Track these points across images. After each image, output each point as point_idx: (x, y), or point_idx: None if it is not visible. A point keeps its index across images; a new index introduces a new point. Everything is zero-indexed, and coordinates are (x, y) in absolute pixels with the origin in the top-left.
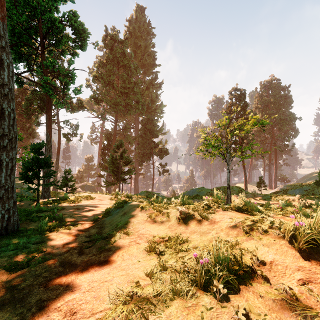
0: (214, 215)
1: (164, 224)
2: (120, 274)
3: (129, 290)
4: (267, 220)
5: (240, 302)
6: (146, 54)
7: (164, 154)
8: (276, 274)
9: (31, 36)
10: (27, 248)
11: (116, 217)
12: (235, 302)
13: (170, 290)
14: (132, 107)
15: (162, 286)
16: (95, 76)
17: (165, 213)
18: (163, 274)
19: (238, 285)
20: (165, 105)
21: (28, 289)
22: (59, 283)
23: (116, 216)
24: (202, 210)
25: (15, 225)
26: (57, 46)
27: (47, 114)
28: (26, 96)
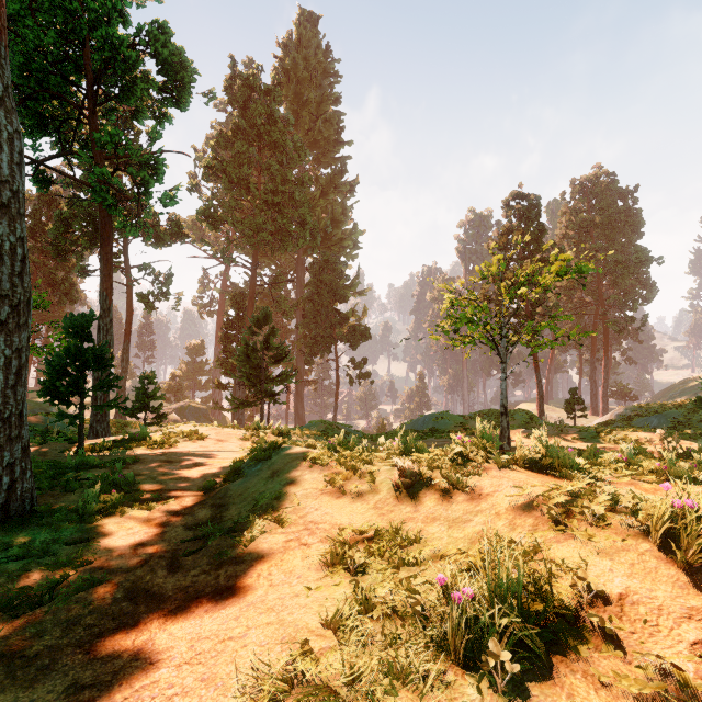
0: (479, 480)
1: (365, 500)
2: (265, 622)
3: (286, 663)
4: (603, 493)
5: (554, 699)
6: (322, 118)
7: (361, 339)
8: (637, 627)
9: (66, 78)
10: (51, 554)
11: (254, 481)
12: (543, 700)
13: (384, 666)
14: (291, 236)
15: (363, 654)
16: (208, 167)
17: (365, 473)
18: (365, 623)
19: (547, 655)
20: (363, 230)
21: (49, 657)
22: (122, 643)
23: (255, 480)
24: (450, 467)
25: (27, 501)
26: (125, 100)
27: (102, 250)
28: (56, 211)
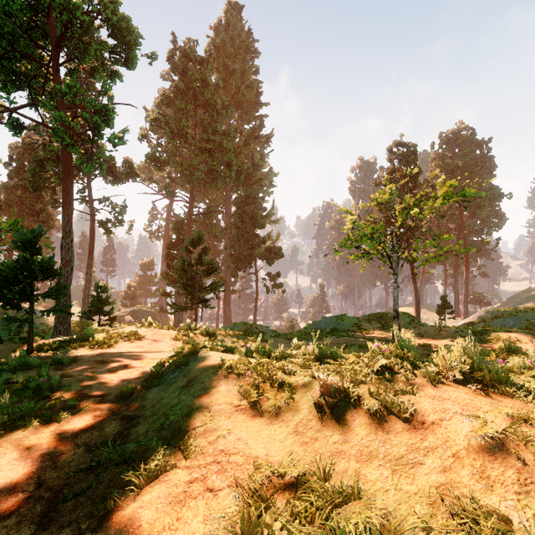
0: (416, 401)
1: (283, 420)
2: None
3: None
4: None
5: None
6: (244, 85)
7: (275, 257)
8: None
9: (33, 41)
10: None
11: (169, 390)
12: None
13: None
14: (220, 175)
15: None
16: (154, 120)
17: (283, 385)
18: None
19: None
20: (277, 173)
21: None
22: None
23: (171, 389)
24: (376, 382)
25: None
26: (83, 60)
27: (64, 182)
28: (32, 155)
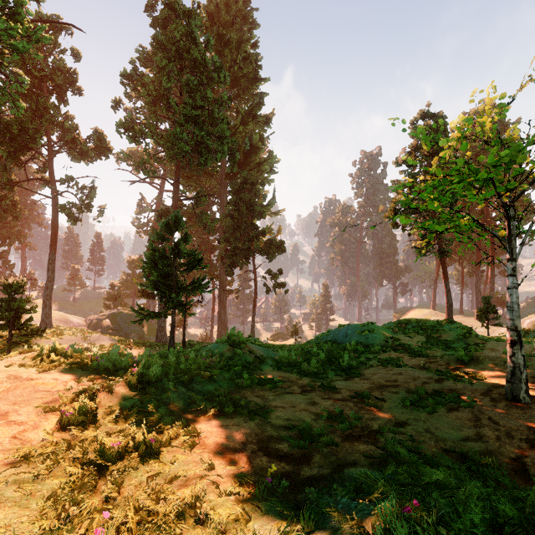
0: None
1: None
2: None
3: None
4: None
5: None
6: (241, 57)
7: (277, 252)
8: None
9: None
10: None
11: None
12: None
13: None
14: (210, 150)
15: None
16: (126, 77)
17: None
18: None
19: None
20: (278, 159)
21: None
22: None
23: None
24: None
25: None
26: None
27: None
28: None
